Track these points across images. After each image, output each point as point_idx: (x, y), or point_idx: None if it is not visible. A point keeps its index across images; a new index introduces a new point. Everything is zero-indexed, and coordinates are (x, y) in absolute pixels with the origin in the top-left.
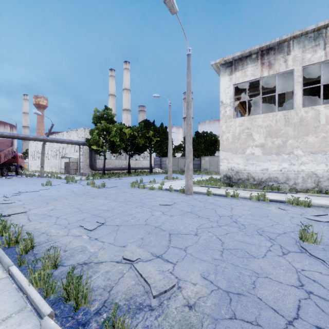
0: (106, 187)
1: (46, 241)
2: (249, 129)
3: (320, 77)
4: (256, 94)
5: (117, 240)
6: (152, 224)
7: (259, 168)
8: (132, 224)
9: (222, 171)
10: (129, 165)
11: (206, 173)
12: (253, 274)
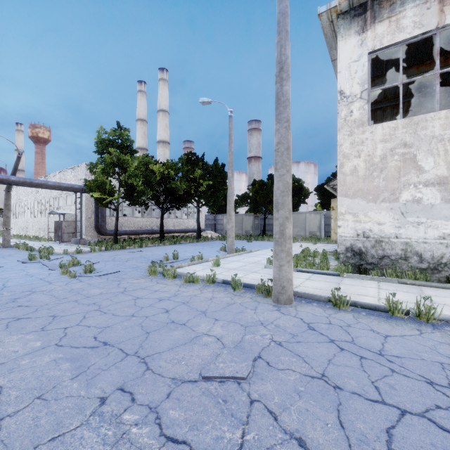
0: (94, 273)
1: None
2: (407, 146)
3: None
4: (384, 100)
5: None
6: None
7: (434, 233)
8: None
9: (342, 239)
10: (161, 226)
11: None
12: None
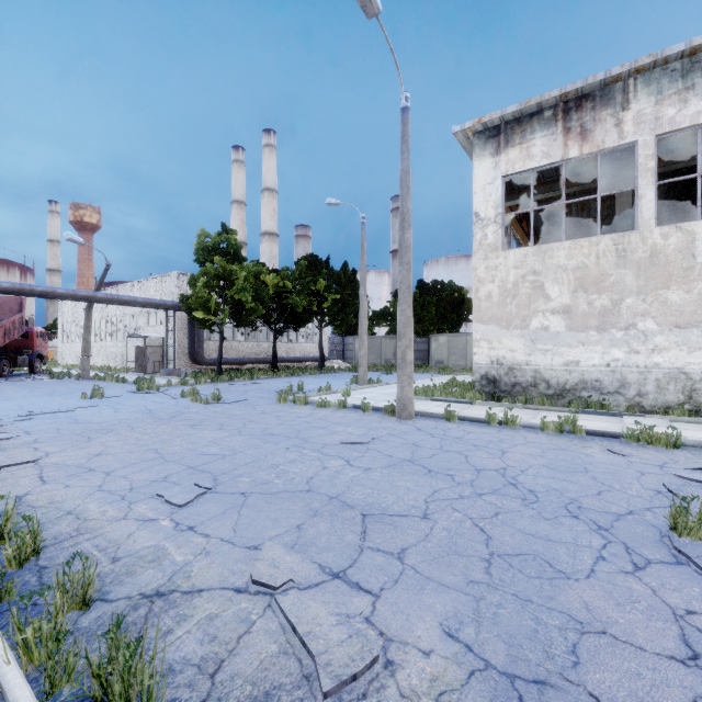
0: (222, 401)
1: (72, 535)
2: (536, 274)
3: (692, 161)
4: (551, 200)
5: (240, 531)
6: (323, 490)
7: (559, 360)
8: (277, 490)
9: (477, 366)
10: (274, 354)
11: (442, 370)
12: (570, 625)
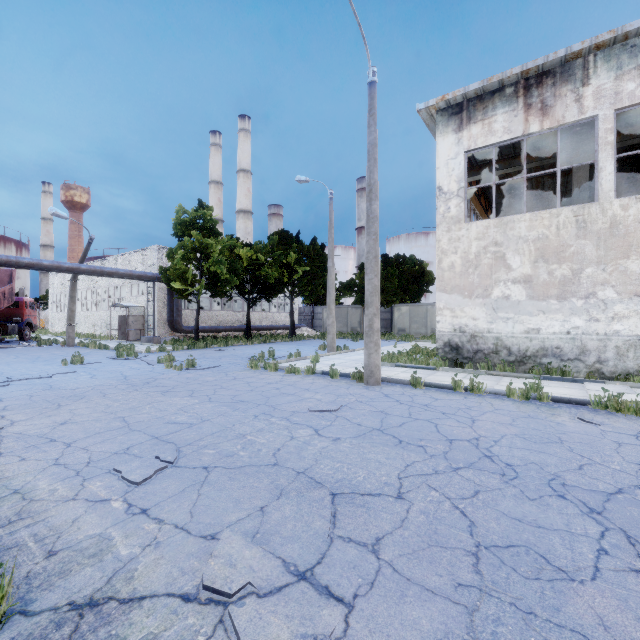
0: (196, 367)
1: (11, 520)
2: (498, 245)
3: None
4: (508, 177)
5: (197, 515)
6: (290, 464)
7: (520, 327)
8: (241, 464)
9: (441, 334)
10: (248, 322)
11: (404, 338)
12: None
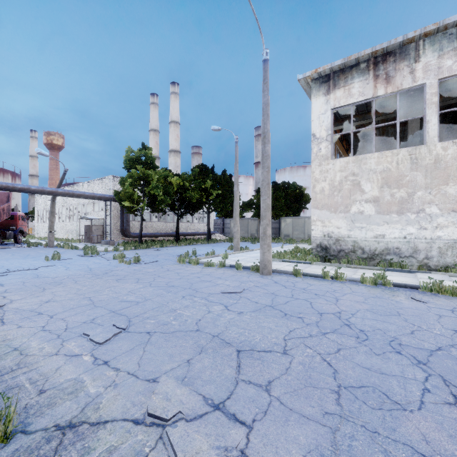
0: (141, 262)
1: (12, 369)
2: (355, 175)
3: None
4: (362, 126)
5: (143, 365)
6: (208, 330)
7: (371, 234)
8: (173, 330)
9: (314, 238)
10: (177, 230)
11: (289, 241)
12: None
